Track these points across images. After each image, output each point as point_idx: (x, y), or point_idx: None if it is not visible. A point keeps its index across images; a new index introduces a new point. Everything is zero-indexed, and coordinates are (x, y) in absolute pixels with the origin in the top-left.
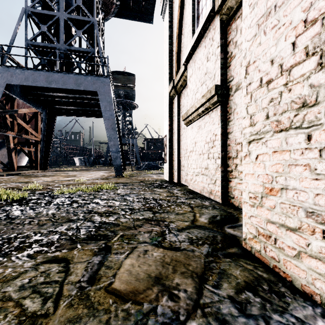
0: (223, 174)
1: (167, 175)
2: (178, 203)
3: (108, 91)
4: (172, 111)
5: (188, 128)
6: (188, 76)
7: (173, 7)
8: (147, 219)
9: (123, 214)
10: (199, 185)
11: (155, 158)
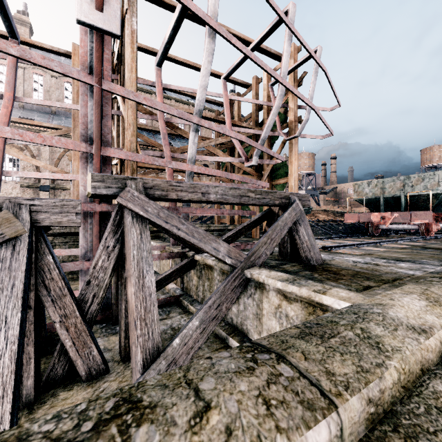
0: None
1: None
2: None
3: None
4: None
5: None
6: None
7: None
8: None
9: None
10: None
11: None
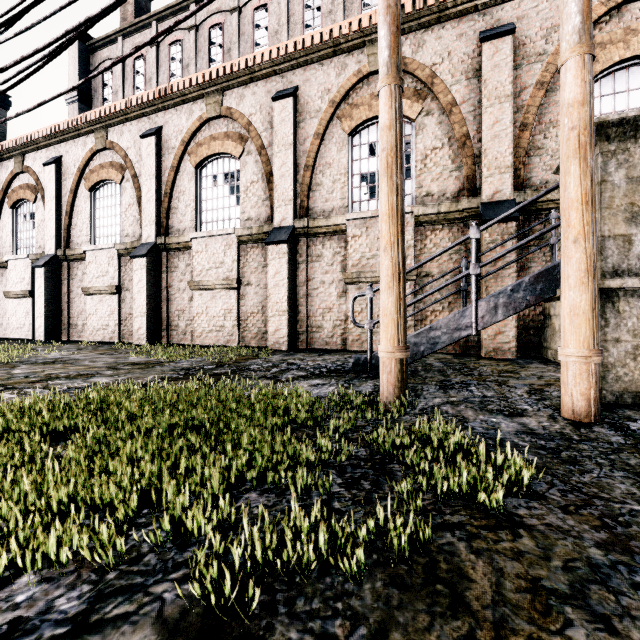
0: (33, 327)
1: None
2: (8, 339)
3: None
4: None
5: (9, 300)
6: (9, 268)
7: None
8: None
9: None
10: (19, 334)
11: None
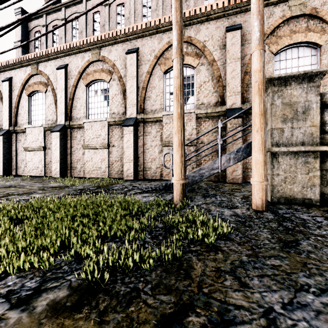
0: None
1: None
2: None
3: None
4: None
5: None
6: None
7: None
8: None
9: None
10: None
11: None
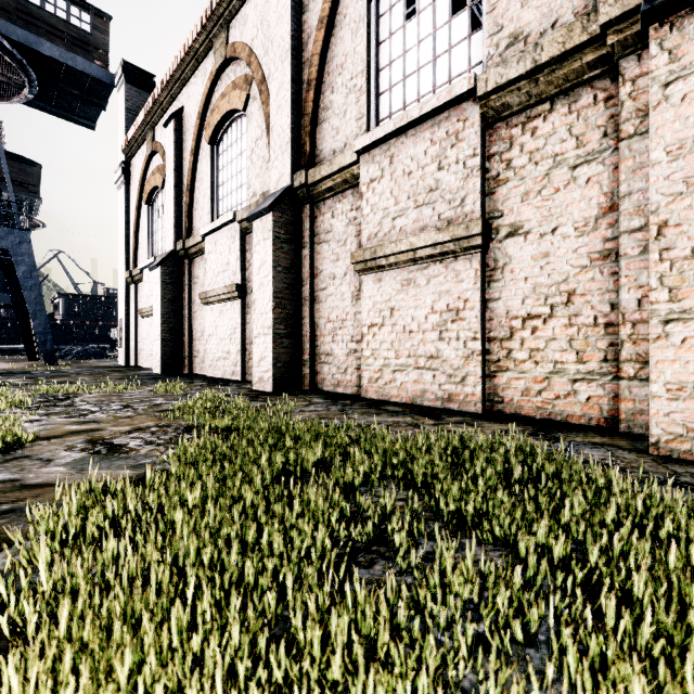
0: None
1: (123, 360)
2: (132, 370)
3: (29, 251)
4: (129, 297)
5: (144, 320)
6: (144, 279)
7: (131, 193)
8: (115, 372)
9: (99, 372)
10: (151, 362)
11: (88, 338)
